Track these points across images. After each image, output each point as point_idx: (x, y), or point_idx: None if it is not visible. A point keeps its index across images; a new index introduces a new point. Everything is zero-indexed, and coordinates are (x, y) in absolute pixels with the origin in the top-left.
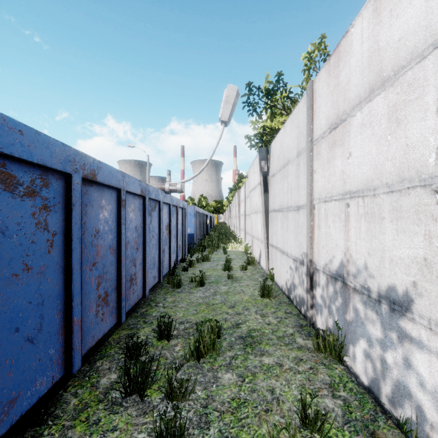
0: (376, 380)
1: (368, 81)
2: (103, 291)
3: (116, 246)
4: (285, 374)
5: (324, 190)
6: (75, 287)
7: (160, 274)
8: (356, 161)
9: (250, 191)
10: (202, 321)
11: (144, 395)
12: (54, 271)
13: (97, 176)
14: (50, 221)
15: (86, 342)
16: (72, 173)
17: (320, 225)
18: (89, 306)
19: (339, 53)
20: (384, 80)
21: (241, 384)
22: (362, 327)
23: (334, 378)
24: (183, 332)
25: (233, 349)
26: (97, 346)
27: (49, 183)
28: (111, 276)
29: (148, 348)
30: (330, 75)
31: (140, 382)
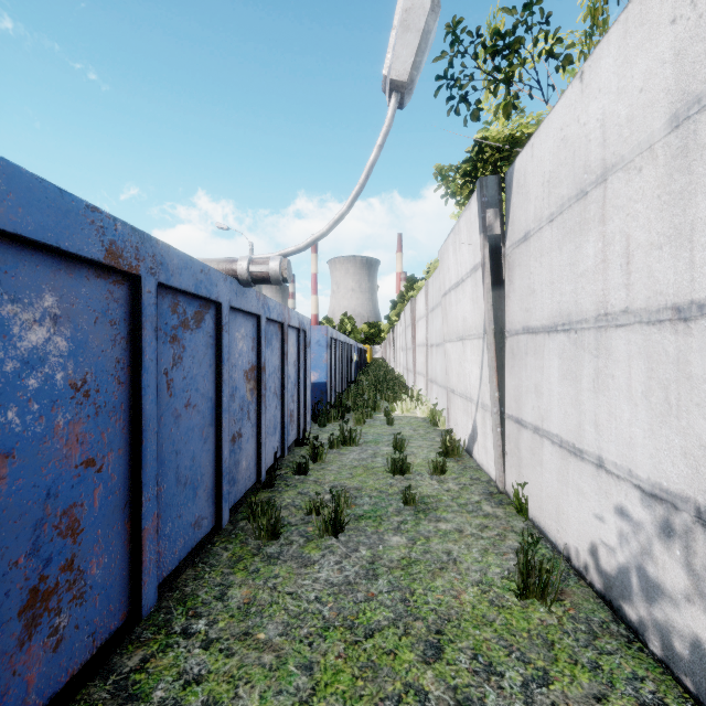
0: None
1: None
2: None
3: None
4: None
5: None
6: None
7: (220, 505)
8: None
9: (444, 294)
10: None
11: None
12: None
13: None
14: None
15: None
16: None
17: None
18: None
19: None
20: None
21: None
22: None
23: None
24: None
25: None
26: None
27: None
28: None
29: None
30: None
31: None
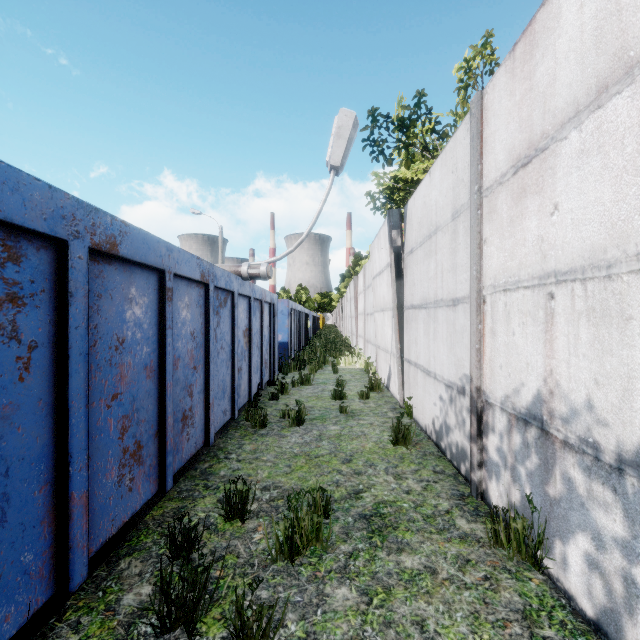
0: (612, 612)
1: (595, 73)
2: (133, 440)
3: (157, 364)
4: (441, 590)
5: (502, 272)
6: (75, 438)
7: (234, 406)
8: (568, 219)
9: (373, 278)
10: (299, 492)
11: (195, 631)
12: (32, 413)
13: (120, 248)
14: (23, 323)
15: (99, 531)
16: (70, 239)
17: (496, 330)
18: (106, 469)
19: (532, 34)
20: (632, 64)
21: (365, 609)
22: (581, 512)
23: (529, 598)
24: (267, 507)
25: (351, 538)
26: (124, 532)
27: (22, 254)
28: (147, 415)
29: (208, 535)
30: (515, 76)
31: (189, 606)
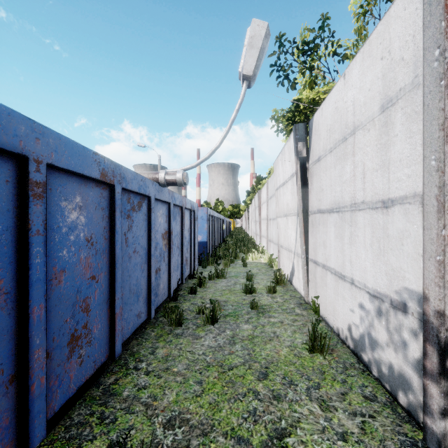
0: None
1: None
2: None
3: (14, 283)
4: None
5: None
6: None
7: (150, 306)
8: None
9: (276, 189)
10: None
11: None
12: None
13: None
14: None
15: None
16: None
17: None
18: None
19: None
20: None
21: None
22: None
23: None
24: None
25: None
26: None
27: None
28: None
29: None
30: None
31: None
